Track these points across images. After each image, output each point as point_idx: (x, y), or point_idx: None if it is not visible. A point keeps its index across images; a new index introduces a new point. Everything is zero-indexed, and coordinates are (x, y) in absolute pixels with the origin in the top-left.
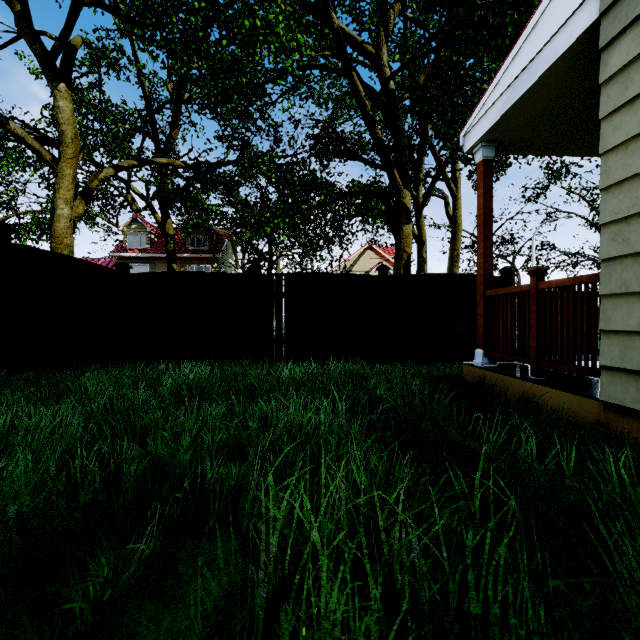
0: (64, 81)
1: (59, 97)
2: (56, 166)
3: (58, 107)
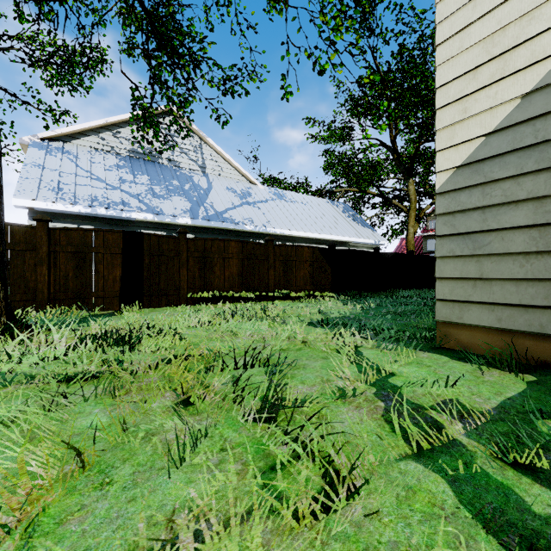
0: (411, 177)
1: (409, 185)
2: (408, 213)
3: (409, 189)
